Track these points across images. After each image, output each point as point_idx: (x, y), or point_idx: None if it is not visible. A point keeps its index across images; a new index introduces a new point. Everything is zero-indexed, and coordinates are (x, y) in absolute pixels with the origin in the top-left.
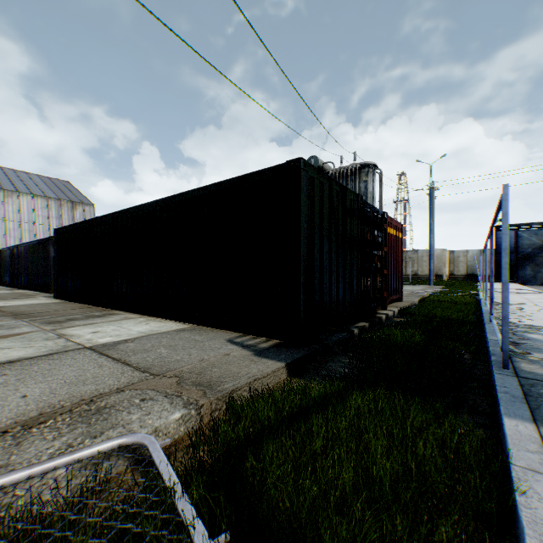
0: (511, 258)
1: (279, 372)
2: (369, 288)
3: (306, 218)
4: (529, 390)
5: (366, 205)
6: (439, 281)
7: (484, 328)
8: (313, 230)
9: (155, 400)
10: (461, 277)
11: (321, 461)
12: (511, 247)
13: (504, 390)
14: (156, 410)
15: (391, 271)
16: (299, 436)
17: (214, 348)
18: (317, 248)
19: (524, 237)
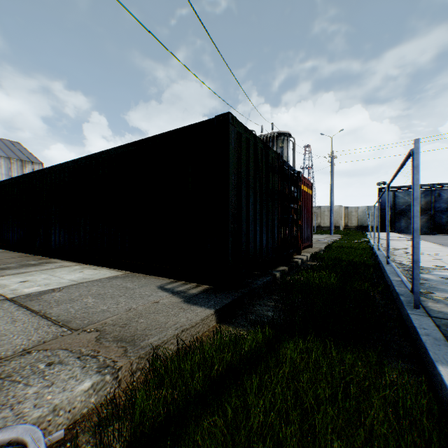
0: (390, 213)
1: (208, 319)
2: (287, 237)
3: (234, 170)
4: (447, 331)
5: (285, 164)
6: (338, 231)
7: (382, 270)
8: (240, 182)
9: (65, 363)
10: (354, 228)
11: (259, 445)
12: (390, 204)
13: (425, 332)
14: (62, 378)
15: (304, 222)
16: (231, 410)
17: (144, 295)
18: (244, 199)
19: (400, 196)
